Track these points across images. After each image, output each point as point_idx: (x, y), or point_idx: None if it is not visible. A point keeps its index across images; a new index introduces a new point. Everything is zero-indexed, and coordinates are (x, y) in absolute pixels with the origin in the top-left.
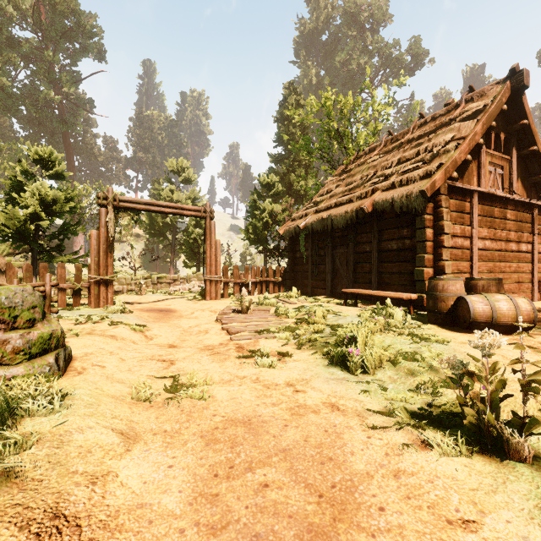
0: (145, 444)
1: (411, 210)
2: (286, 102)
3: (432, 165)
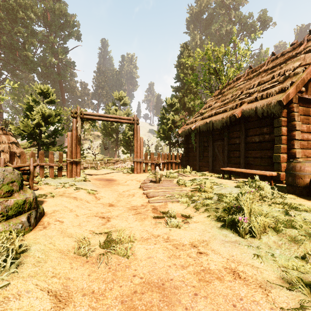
0: (74, 307)
1: (270, 115)
2: (181, 55)
3: (285, 83)
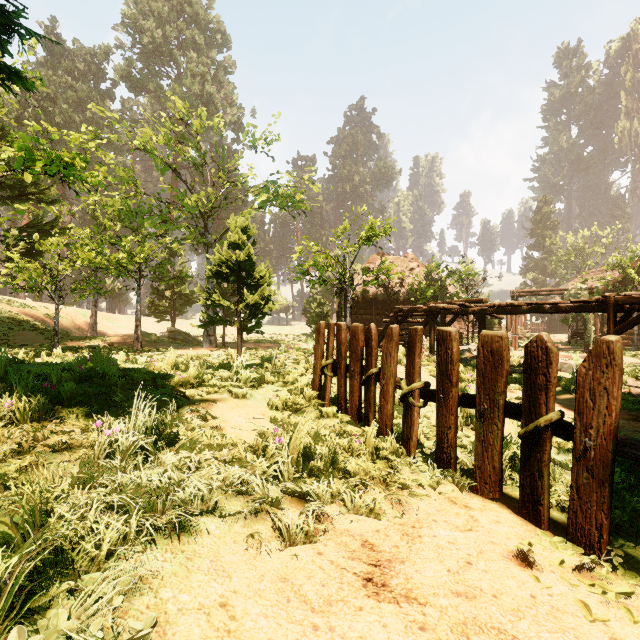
0: None
1: None
2: (539, 210)
3: None
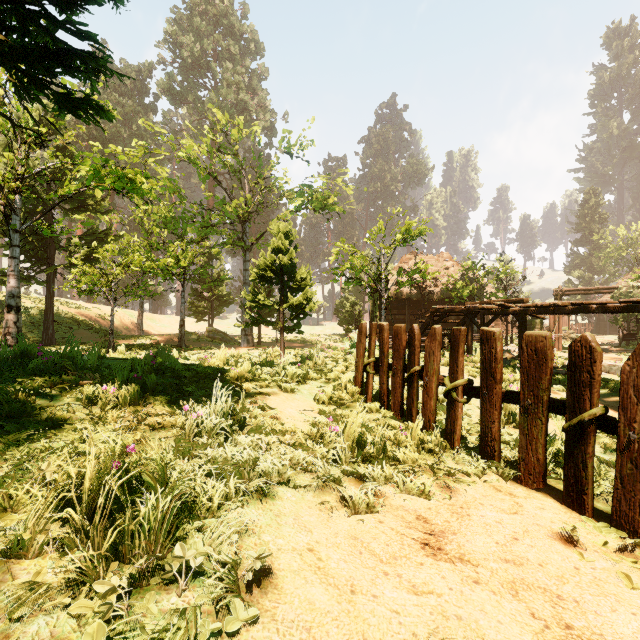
0: None
1: None
2: (586, 203)
3: None
